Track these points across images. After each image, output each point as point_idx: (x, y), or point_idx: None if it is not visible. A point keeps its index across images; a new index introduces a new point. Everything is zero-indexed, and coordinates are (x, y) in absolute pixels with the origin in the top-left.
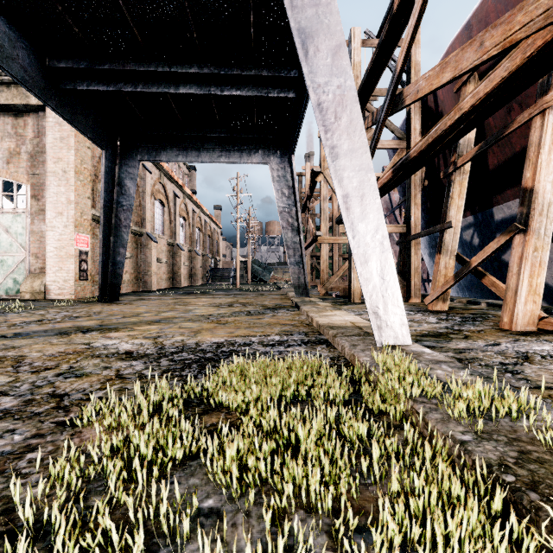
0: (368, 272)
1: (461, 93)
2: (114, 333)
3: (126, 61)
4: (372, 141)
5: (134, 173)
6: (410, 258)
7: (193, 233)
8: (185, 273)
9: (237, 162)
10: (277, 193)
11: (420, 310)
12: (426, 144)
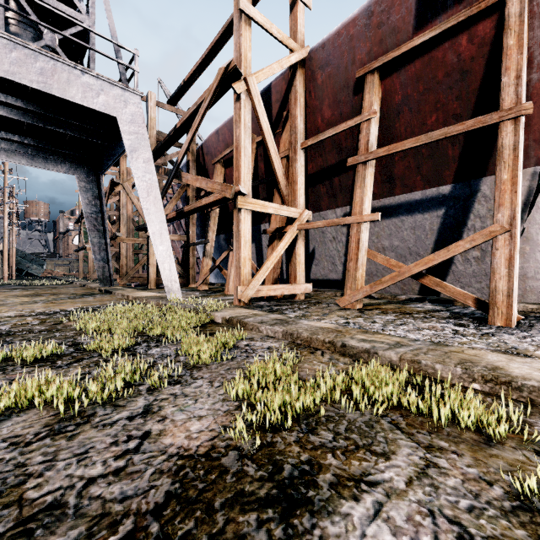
0: (164, 268)
1: (215, 167)
2: None
3: None
4: (165, 187)
5: None
6: (189, 258)
7: None
8: None
9: (41, 167)
10: (84, 200)
11: (193, 290)
12: (191, 209)
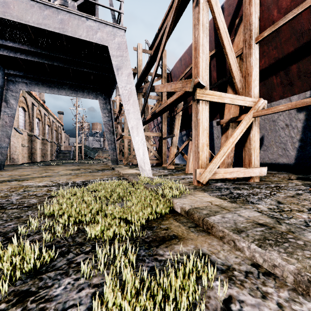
0: (139, 153)
1: None
2: (27, 181)
3: (23, 44)
4: (145, 99)
5: (16, 96)
6: (162, 147)
7: (45, 128)
8: (39, 153)
9: (81, 97)
10: (103, 114)
11: (164, 168)
12: (160, 110)
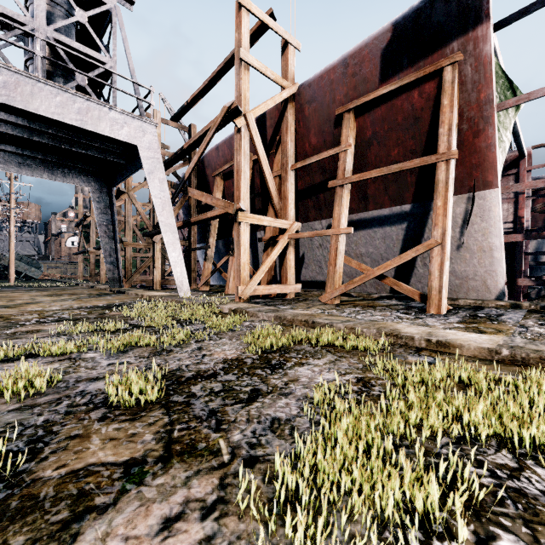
0: (176, 271)
1: (215, 179)
2: (22, 308)
3: None
4: (172, 199)
5: None
6: (191, 262)
7: None
8: None
9: (60, 180)
10: (97, 210)
11: (196, 291)
12: (197, 220)
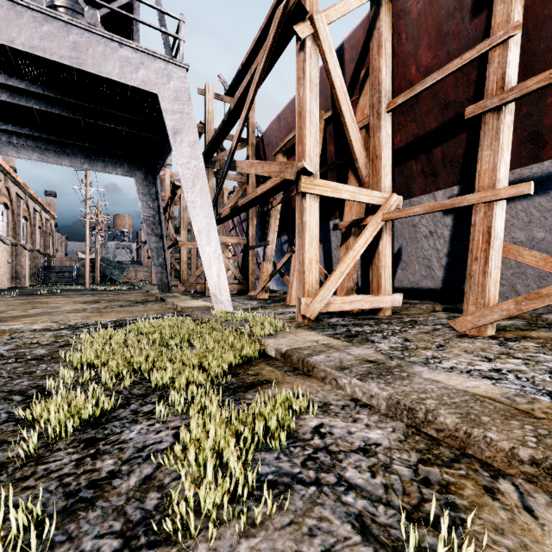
0: (211, 274)
1: (276, 158)
2: (7, 323)
3: None
4: (220, 182)
5: None
6: (249, 263)
7: (19, 224)
8: (7, 272)
9: (101, 171)
10: (142, 203)
11: (252, 299)
12: (245, 202)
